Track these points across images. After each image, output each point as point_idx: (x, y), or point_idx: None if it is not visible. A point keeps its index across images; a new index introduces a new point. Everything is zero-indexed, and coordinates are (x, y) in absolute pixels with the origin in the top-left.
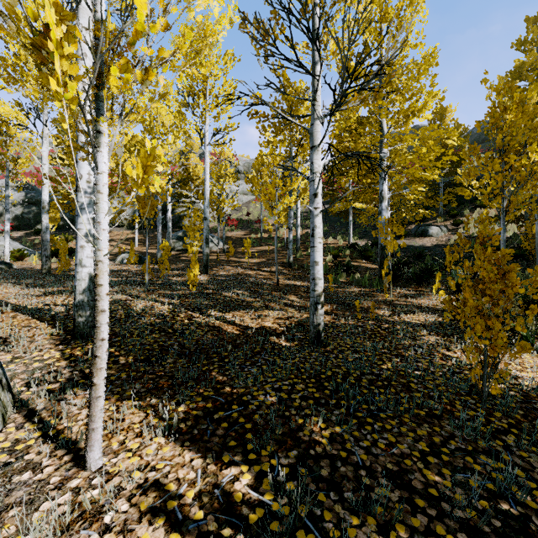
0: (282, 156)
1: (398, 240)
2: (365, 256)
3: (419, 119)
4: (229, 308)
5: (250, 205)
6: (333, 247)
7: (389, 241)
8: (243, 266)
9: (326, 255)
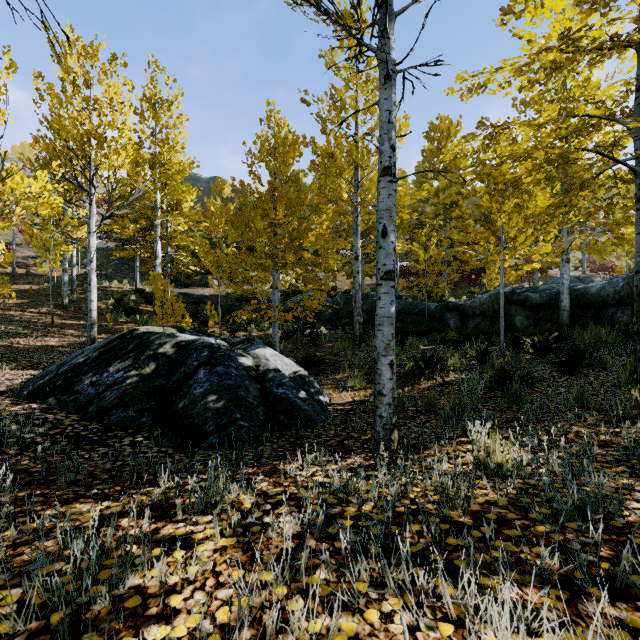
0: (60, 210)
1: (184, 289)
2: (149, 301)
3: (185, 203)
4: (8, 337)
5: None
6: (117, 291)
7: (158, 290)
8: None
9: (109, 298)
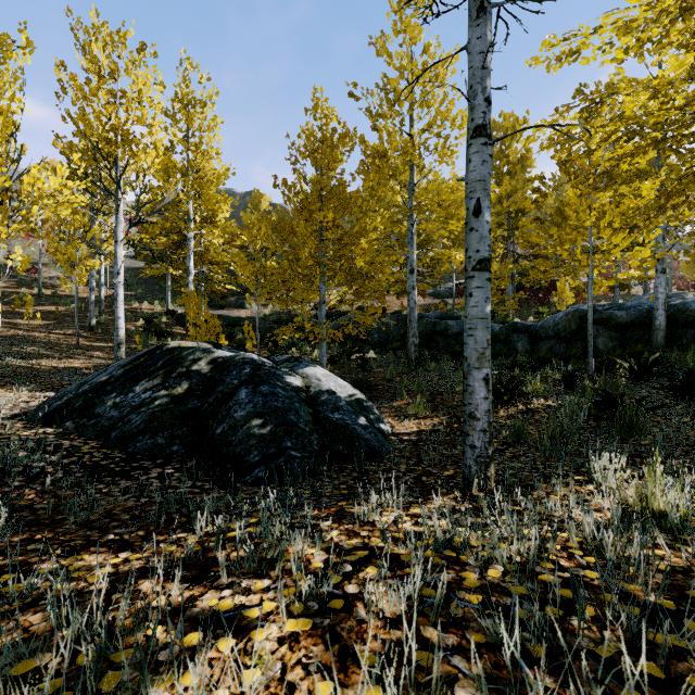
0: (85, 221)
1: (218, 311)
2: (181, 323)
3: (219, 214)
4: (29, 358)
5: (14, 243)
6: (148, 313)
7: (191, 309)
8: (21, 327)
9: (139, 320)
